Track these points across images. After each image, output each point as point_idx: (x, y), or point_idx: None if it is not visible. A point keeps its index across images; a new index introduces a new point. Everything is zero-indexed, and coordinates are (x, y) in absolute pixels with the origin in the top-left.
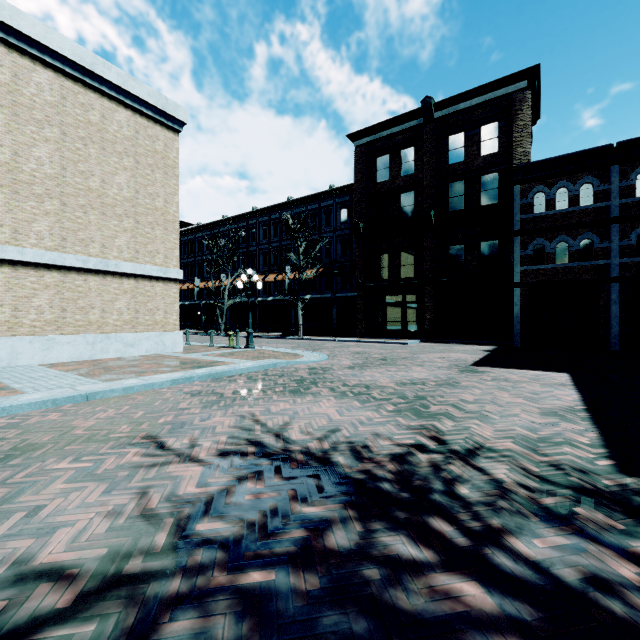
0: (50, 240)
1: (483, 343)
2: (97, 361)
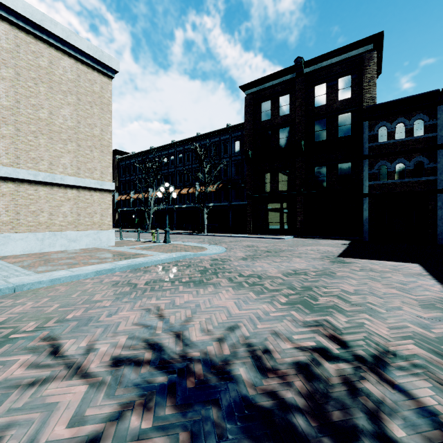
0: (6, 158)
1: (340, 238)
2: (44, 253)
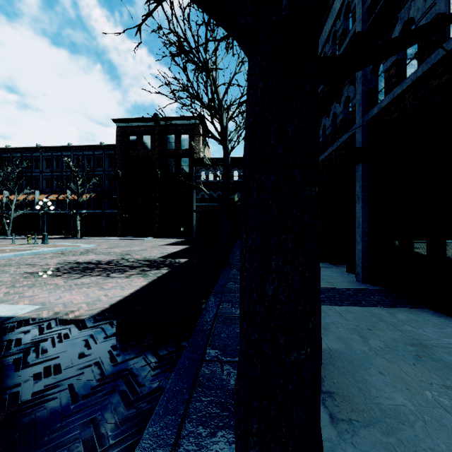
0: None
1: (183, 238)
2: None
